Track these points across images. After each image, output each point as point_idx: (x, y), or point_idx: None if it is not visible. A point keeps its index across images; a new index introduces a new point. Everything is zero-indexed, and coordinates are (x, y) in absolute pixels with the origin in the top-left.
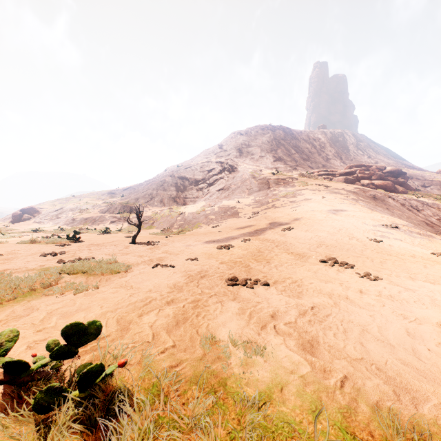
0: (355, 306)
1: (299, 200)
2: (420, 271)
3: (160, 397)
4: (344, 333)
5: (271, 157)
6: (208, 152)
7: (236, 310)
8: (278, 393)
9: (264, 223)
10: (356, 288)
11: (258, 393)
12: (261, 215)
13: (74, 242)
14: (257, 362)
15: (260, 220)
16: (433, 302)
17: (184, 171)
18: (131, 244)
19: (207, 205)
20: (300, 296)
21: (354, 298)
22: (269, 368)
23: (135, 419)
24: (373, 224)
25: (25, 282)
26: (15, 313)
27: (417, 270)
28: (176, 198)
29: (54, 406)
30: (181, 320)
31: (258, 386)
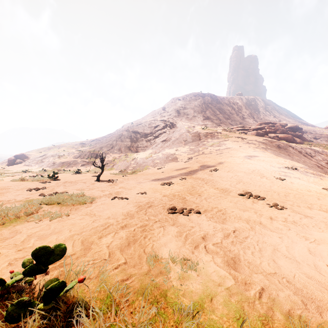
0: (267, 229)
1: (222, 149)
2: (315, 202)
3: (112, 308)
4: (260, 252)
5: (202, 116)
6: (154, 113)
7: (175, 233)
8: (208, 302)
9: (196, 166)
10: (267, 215)
11: (192, 303)
12: (194, 160)
13: (53, 180)
14: (191, 276)
15: (193, 163)
16: (327, 227)
17: (136, 127)
18: (96, 182)
19: (153, 152)
20: (224, 222)
21: (266, 223)
22: (201, 281)
23: (90, 327)
24: (278, 167)
25: (12, 211)
26: (2, 236)
27: (313, 201)
28: (131, 147)
29: (23, 316)
30: (132, 241)
31: (192, 297)
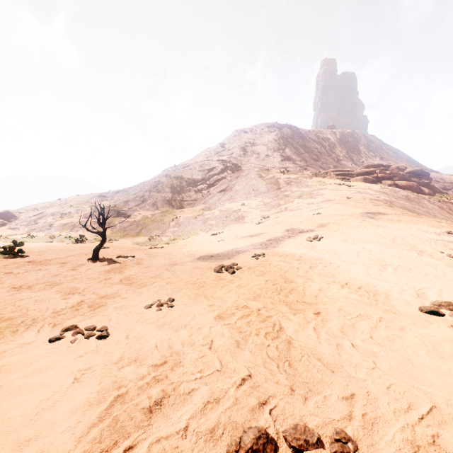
0: None
1: (319, 202)
2: None
3: None
4: None
5: (279, 156)
6: (209, 151)
7: None
8: None
9: (278, 230)
10: None
11: None
12: (273, 219)
13: (12, 257)
14: None
15: (273, 225)
16: None
17: (181, 170)
18: (89, 262)
19: (206, 209)
20: None
21: None
22: None
23: None
24: (434, 232)
25: None
26: None
27: None
28: (172, 200)
29: None
30: None
31: None
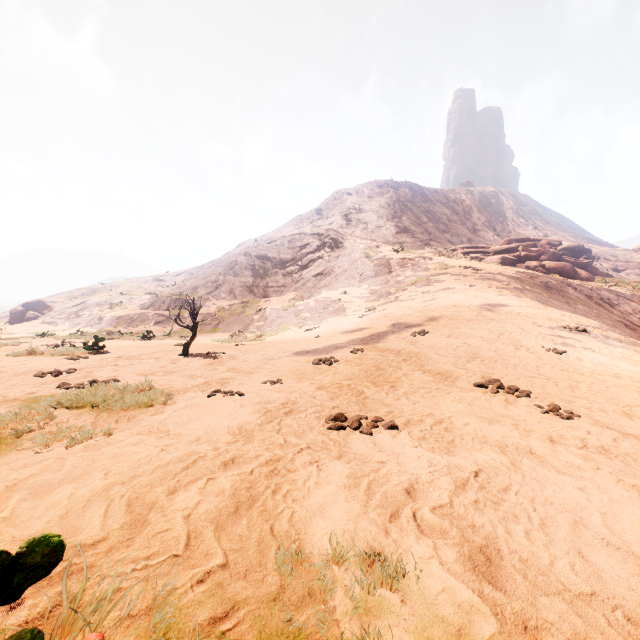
0: (549, 469)
1: (435, 290)
2: (636, 401)
3: None
4: (544, 530)
5: (393, 227)
6: (300, 220)
7: (344, 480)
8: None
9: (383, 324)
10: (543, 433)
11: None
12: (379, 312)
13: (95, 353)
14: (387, 606)
15: (378, 319)
16: None
17: (264, 247)
18: (182, 357)
19: (298, 298)
20: (452, 449)
21: (544, 453)
22: (413, 621)
23: None
24: (549, 327)
25: None
26: None
27: (631, 400)
28: (253, 287)
29: None
30: (245, 502)
31: None
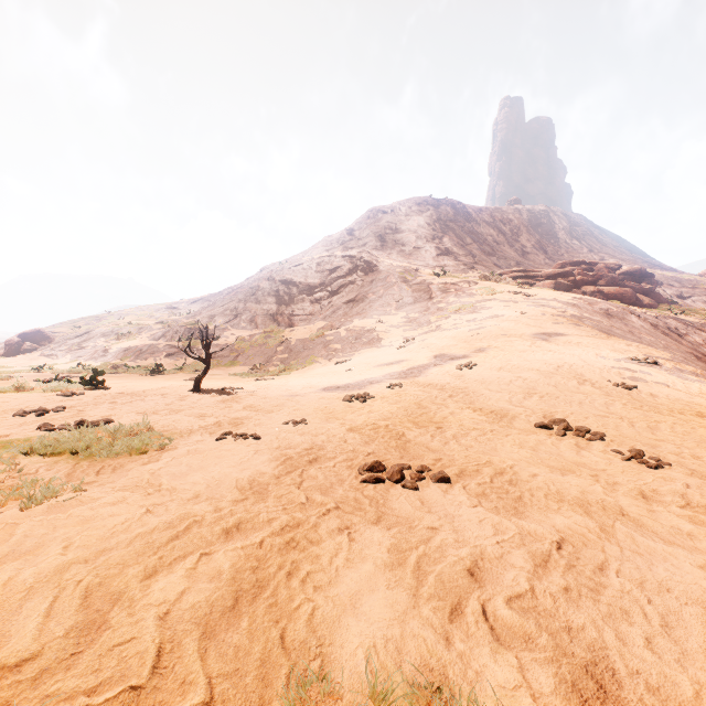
0: (652, 537)
1: (482, 318)
2: None
3: None
4: (669, 634)
5: (434, 249)
6: (330, 241)
7: (384, 555)
8: None
9: (424, 356)
10: (632, 487)
11: None
12: (419, 342)
13: (93, 389)
14: None
15: (418, 350)
16: None
17: (290, 271)
18: (193, 393)
19: (327, 327)
20: (521, 510)
21: (639, 515)
22: None
23: None
24: (614, 358)
25: None
26: None
27: None
28: (277, 315)
29: None
30: (248, 591)
31: None
